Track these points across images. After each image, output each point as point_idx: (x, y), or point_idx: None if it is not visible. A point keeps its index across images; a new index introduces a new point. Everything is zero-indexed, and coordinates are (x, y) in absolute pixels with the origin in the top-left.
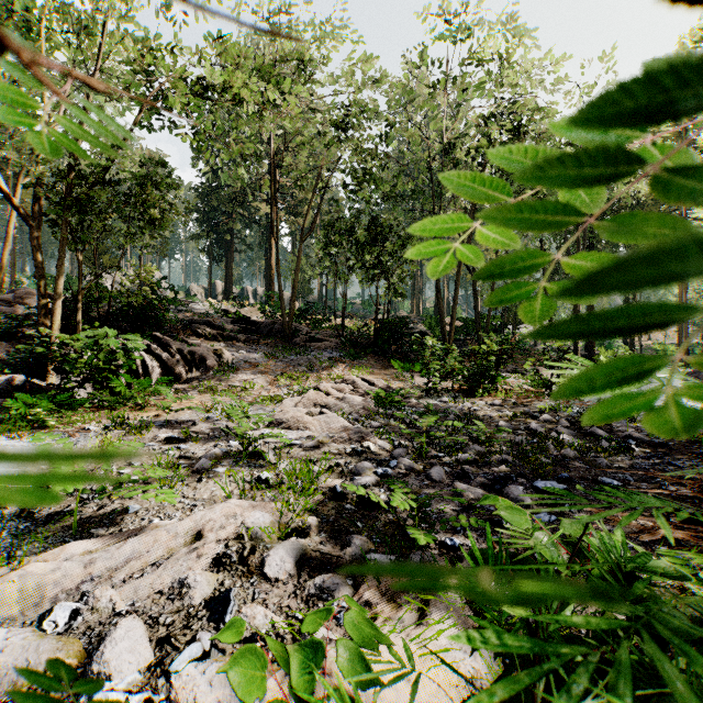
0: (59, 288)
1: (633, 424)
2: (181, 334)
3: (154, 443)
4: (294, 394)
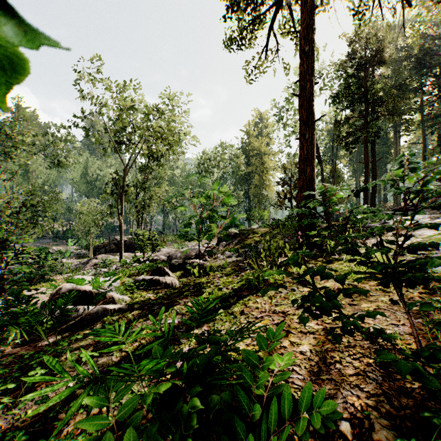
0: None
1: None
2: None
3: None
4: None
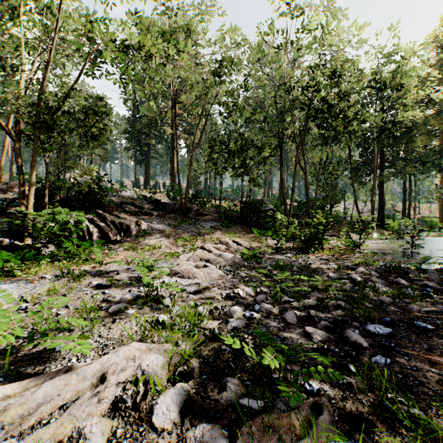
0: (33, 181)
1: (423, 275)
2: (115, 211)
3: (87, 288)
4: (188, 251)
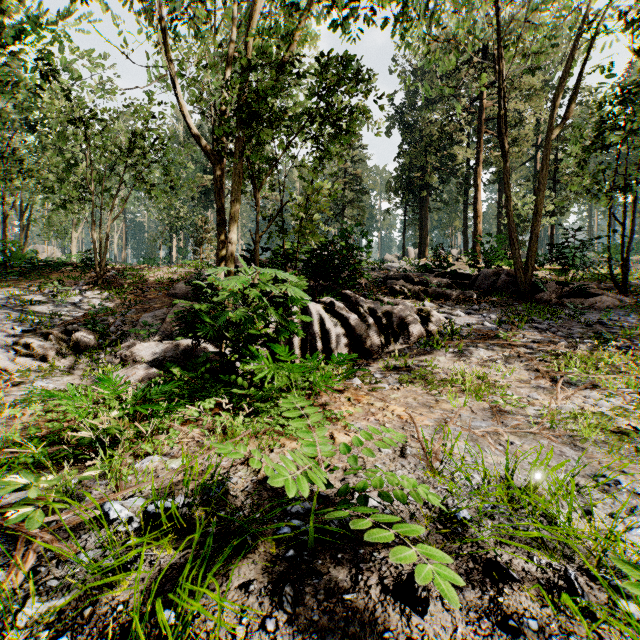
0: (231, 230)
1: None
2: (374, 292)
3: None
4: (639, 414)
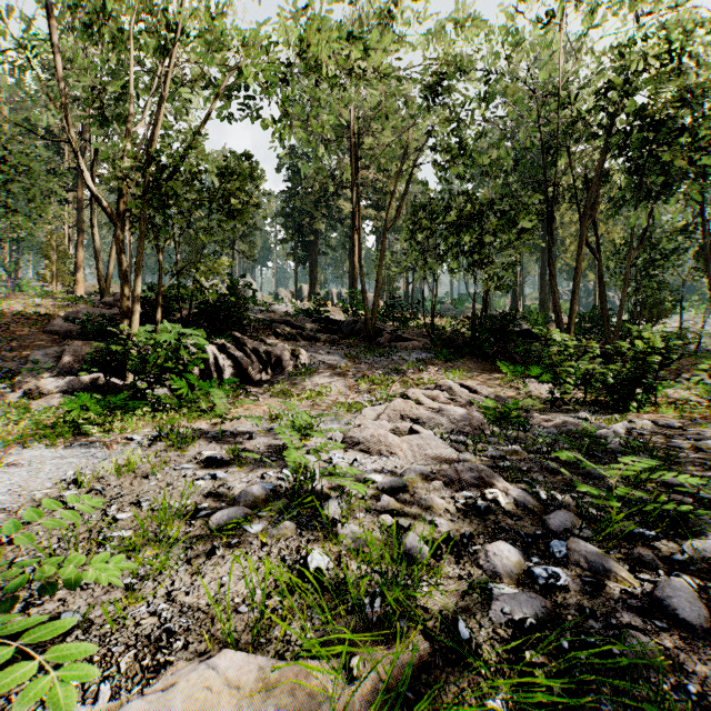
0: (137, 285)
1: None
2: (261, 334)
3: (190, 464)
4: (377, 402)
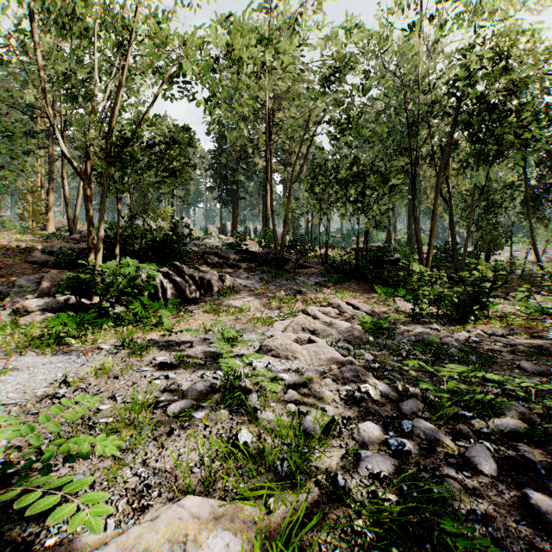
0: (101, 227)
1: None
2: (195, 263)
3: (148, 368)
4: (284, 316)
